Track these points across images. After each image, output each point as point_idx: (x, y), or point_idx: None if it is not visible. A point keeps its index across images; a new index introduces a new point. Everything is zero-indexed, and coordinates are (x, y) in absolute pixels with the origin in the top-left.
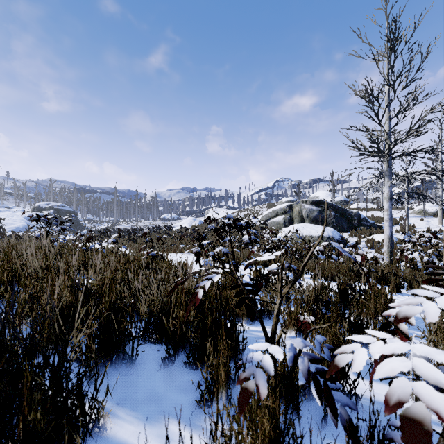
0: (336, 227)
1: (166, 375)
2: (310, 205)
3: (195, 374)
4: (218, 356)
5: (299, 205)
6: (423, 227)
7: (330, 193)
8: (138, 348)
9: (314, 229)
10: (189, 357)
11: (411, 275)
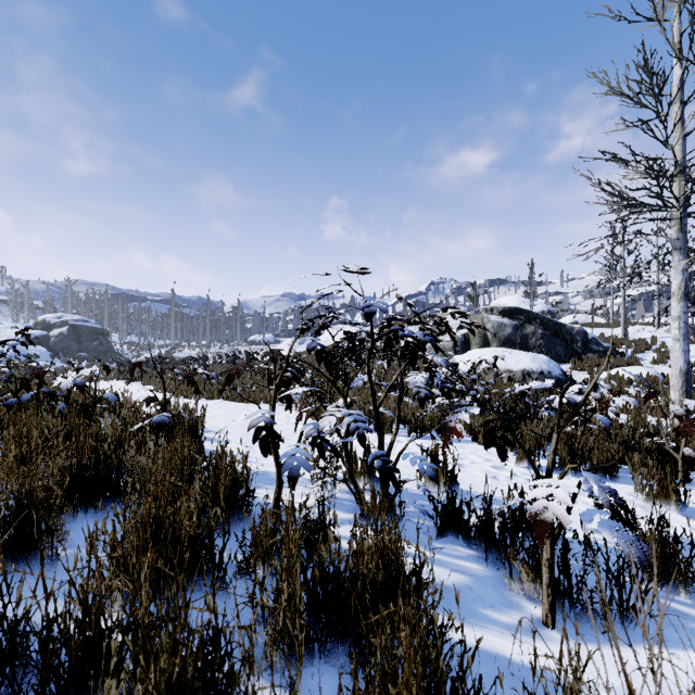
0: (545, 354)
1: None
2: (499, 317)
3: None
4: None
5: (479, 315)
6: None
7: (524, 300)
8: None
9: (514, 357)
10: None
11: None
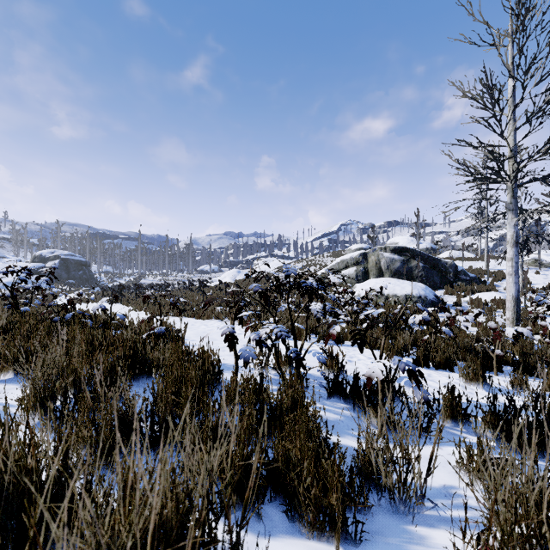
0: (425, 282)
1: None
2: (391, 254)
3: None
4: None
5: (376, 253)
6: (541, 282)
7: (413, 239)
8: None
9: (399, 285)
10: None
11: None
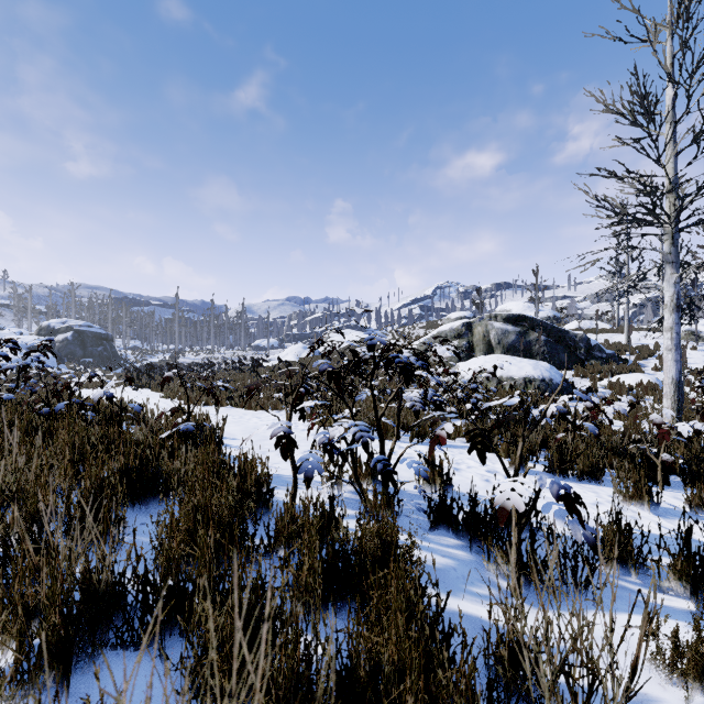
0: (548, 361)
1: None
2: (503, 323)
3: None
4: None
5: (483, 322)
6: (699, 361)
7: (530, 305)
8: None
9: (516, 365)
10: None
11: None
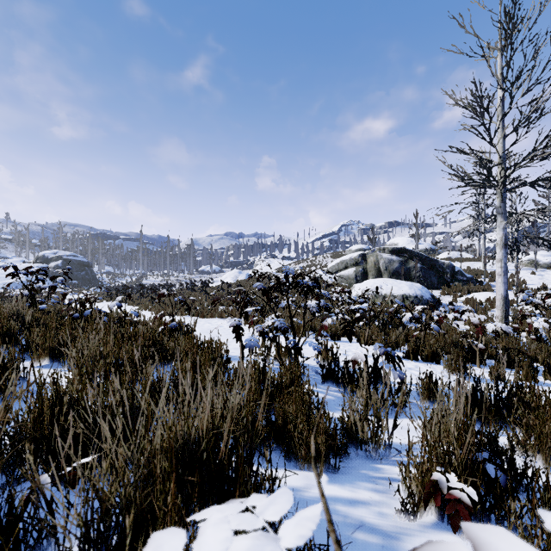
0: (423, 282)
1: None
2: (389, 254)
3: None
4: None
5: (375, 254)
6: (536, 282)
7: (412, 240)
8: None
9: (397, 285)
10: None
11: (544, 353)
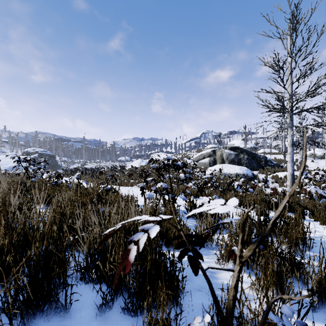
0: (248, 166)
1: (102, 325)
2: (229, 150)
3: (134, 322)
4: (157, 311)
5: (220, 150)
6: (314, 166)
7: (243, 142)
8: (77, 289)
9: (232, 168)
10: (127, 303)
11: (311, 204)
